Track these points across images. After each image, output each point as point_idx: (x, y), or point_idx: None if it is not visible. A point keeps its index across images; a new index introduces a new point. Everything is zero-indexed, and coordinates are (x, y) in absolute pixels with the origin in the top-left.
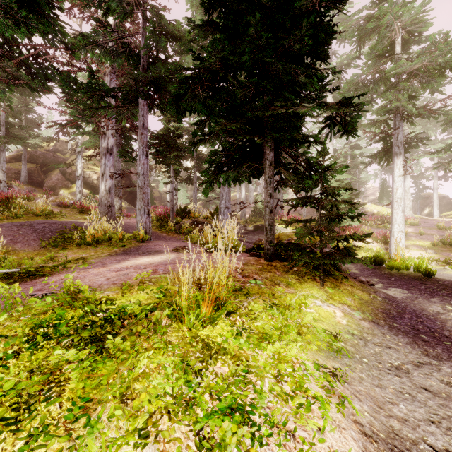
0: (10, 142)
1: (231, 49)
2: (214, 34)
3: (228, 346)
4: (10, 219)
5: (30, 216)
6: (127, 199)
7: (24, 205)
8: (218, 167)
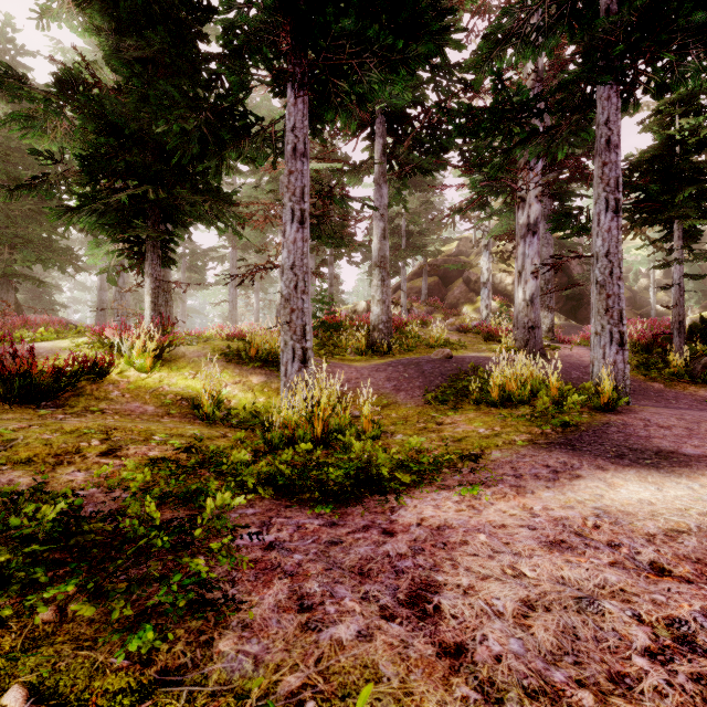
0: (409, 254)
1: None
2: None
3: None
4: (402, 354)
5: (422, 348)
6: (562, 310)
7: (417, 333)
8: None
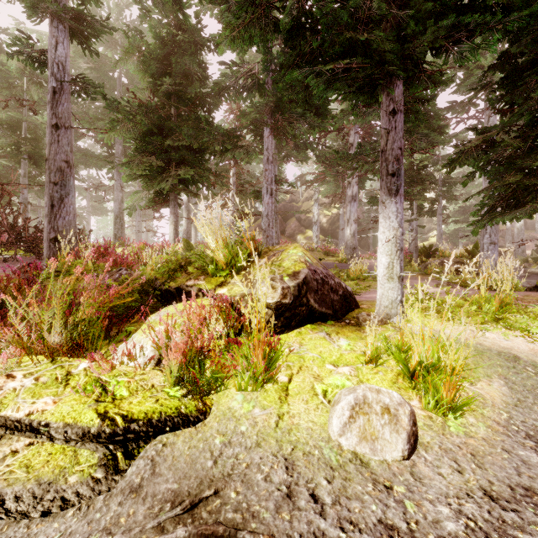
0: None
1: (506, 101)
2: (487, 95)
3: (513, 318)
4: None
5: None
6: None
7: None
8: (490, 208)
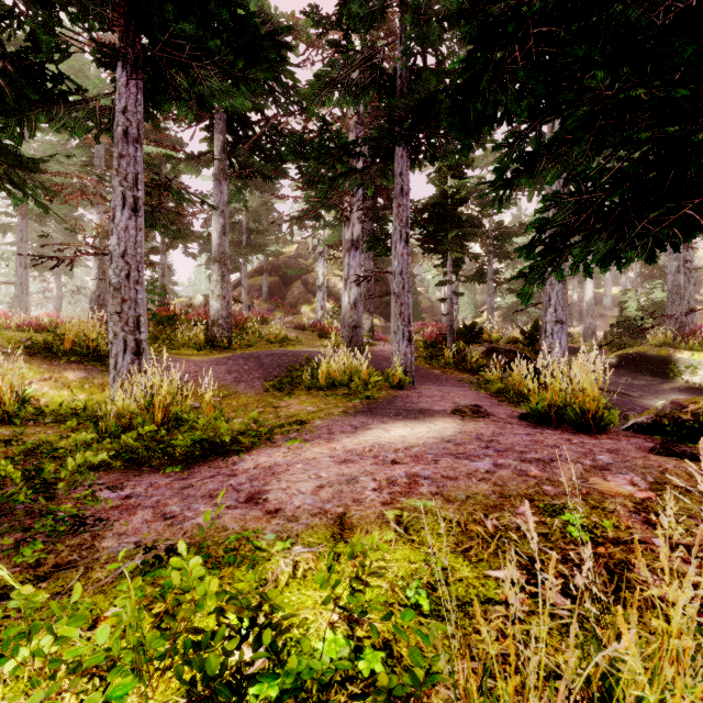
0: (250, 252)
1: None
2: None
3: None
4: (243, 349)
5: (263, 344)
6: (382, 314)
7: (257, 329)
8: (559, 233)
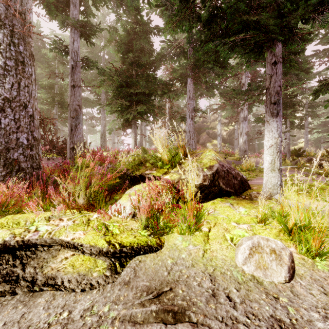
0: None
1: None
2: None
3: None
4: None
5: None
6: None
7: None
8: None
